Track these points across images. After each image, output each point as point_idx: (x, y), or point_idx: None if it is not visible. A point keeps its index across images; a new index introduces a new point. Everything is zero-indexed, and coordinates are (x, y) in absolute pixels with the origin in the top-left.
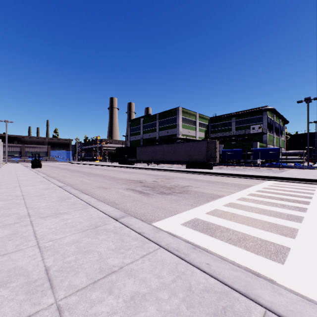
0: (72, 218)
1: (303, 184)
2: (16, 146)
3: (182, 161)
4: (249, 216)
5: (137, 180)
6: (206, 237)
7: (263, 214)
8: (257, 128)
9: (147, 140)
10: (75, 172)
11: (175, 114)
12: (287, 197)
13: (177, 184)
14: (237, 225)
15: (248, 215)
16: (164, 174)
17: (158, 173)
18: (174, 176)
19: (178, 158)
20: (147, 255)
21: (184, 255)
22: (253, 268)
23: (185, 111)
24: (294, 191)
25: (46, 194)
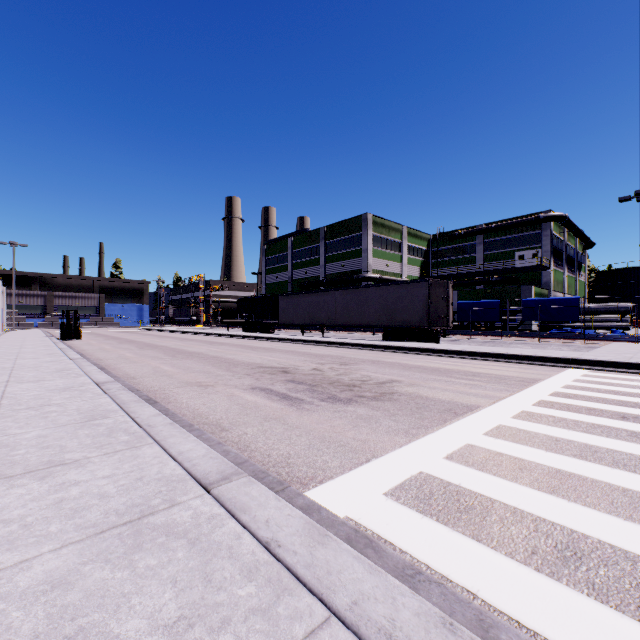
0: (85, 481)
1: None
2: (36, 296)
3: (374, 325)
4: (562, 467)
5: (279, 366)
6: (462, 541)
7: (595, 461)
8: (530, 257)
9: (301, 283)
10: (147, 348)
11: (358, 229)
12: (634, 412)
13: (366, 375)
14: (538, 499)
15: (557, 465)
16: (337, 353)
17: (324, 350)
18: (358, 358)
19: (366, 318)
20: None
21: None
22: None
23: (379, 223)
24: None
25: (57, 403)
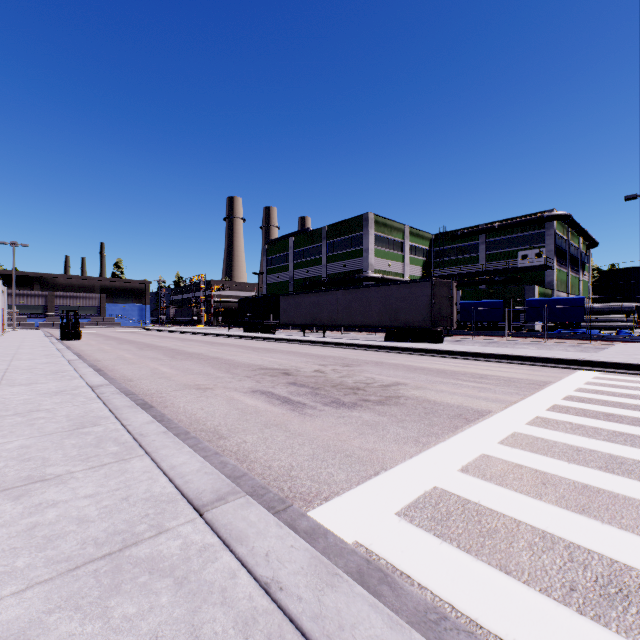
0: (64, 502)
1: None
2: (37, 296)
3: (377, 325)
4: (588, 481)
5: (280, 367)
6: (488, 574)
7: (623, 474)
8: (533, 256)
9: (302, 283)
10: (147, 348)
11: (360, 228)
12: None
13: (370, 378)
14: (568, 520)
15: (583, 479)
16: (339, 354)
17: (326, 351)
18: (360, 359)
19: (368, 319)
20: None
21: None
22: None
23: (381, 222)
24: None
25: (46, 409)
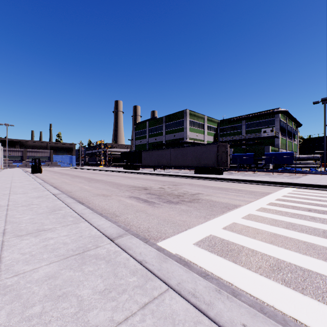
0: (56, 237)
1: (326, 191)
2: (18, 151)
3: (190, 166)
4: (277, 232)
5: (142, 186)
6: (228, 263)
7: (292, 229)
8: (269, 131)
9: (153, 145)
10: (76, 177)
11: (182, 117)
12: (314, 208)
13: (186, 191)
14: (264, 246)
15: (275, 231)
16: (171, 180)
17: (165, 178)
18: (181, 182)
19: (186, 162)
20: (149, 305)
21: (205, 305)
22: (304, 321)
23: (193, 114)
24: (320, 200)
25: (36, 203)
